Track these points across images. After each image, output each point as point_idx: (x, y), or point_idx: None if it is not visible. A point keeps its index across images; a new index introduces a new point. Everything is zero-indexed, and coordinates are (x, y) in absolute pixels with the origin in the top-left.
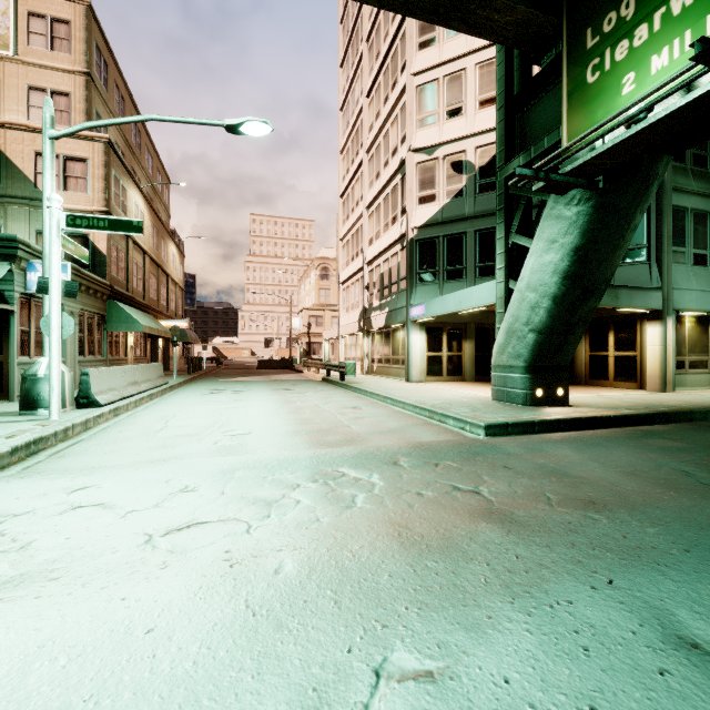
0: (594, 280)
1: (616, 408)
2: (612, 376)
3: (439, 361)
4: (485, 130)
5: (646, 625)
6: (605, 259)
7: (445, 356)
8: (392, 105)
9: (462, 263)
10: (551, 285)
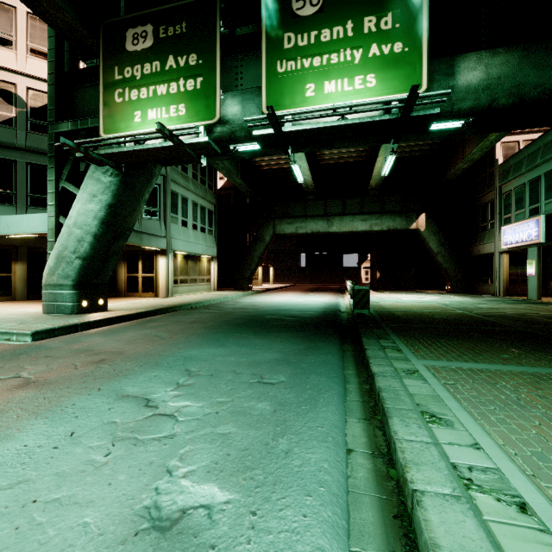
0: (122, 227)
1: (137, 309)
2: (141, 290)
3: None
4: (38, 77)
5: (110, 397)
6: (129, 215)
7: None
8: None
9: (11, 189)
10: (93, 226)
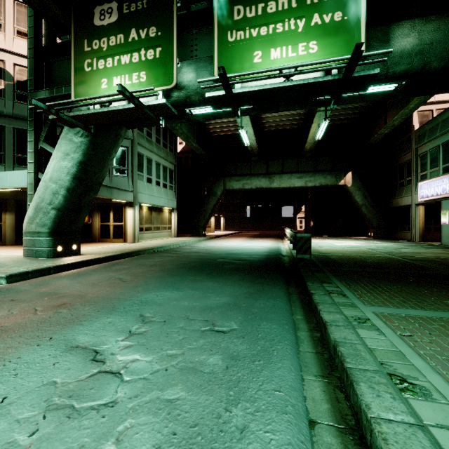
0: (93, 182)
1: (106, 253)
2: (112, 236)
3: None
4: (23, 55)
5: (59, 349)
6: (98, 171)
7: None
8: None
9: (0, 150)
10: (66, 181)
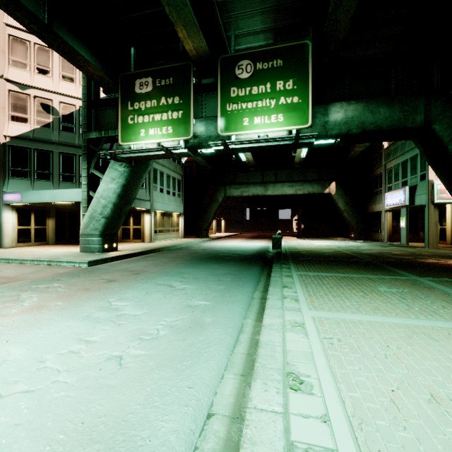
0: (129, 198)
1: (136, 250)
2: (132, 237)
3: (29, 232)
4: (67, 94)
5: (153, 285)
6: (133, 190)
7: (33, 229)
8: None
9: (49, 170)
10: (113, 198)
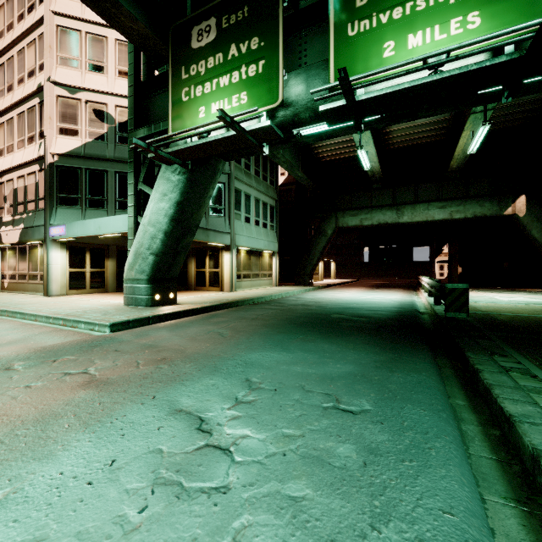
0: (189, 224)
1: (203, 303)
2: (208, 284)
3: (83, 276)
4: (124, 95)
5: (162, 411)
6: (195, 212)
7: (88, 272)
8: (28, 27)
9: (103, 195)
10: (164, 224)
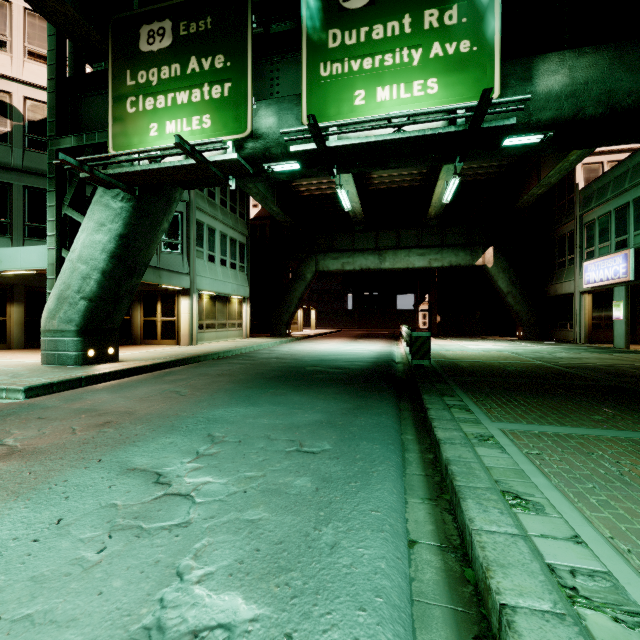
0: (136, 262)
1: (154, 359)
2: (160, 336)
3: None
4: (38, 85)
5: (112, 471)
6: (144, 248)
7: None
8: None
9: (5, 217)
10: (101, 261)
